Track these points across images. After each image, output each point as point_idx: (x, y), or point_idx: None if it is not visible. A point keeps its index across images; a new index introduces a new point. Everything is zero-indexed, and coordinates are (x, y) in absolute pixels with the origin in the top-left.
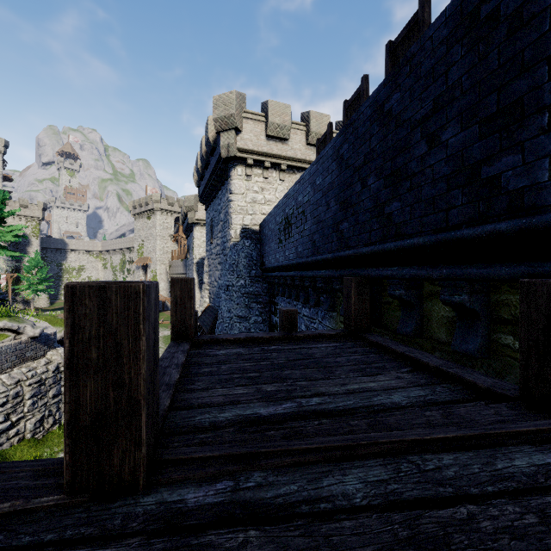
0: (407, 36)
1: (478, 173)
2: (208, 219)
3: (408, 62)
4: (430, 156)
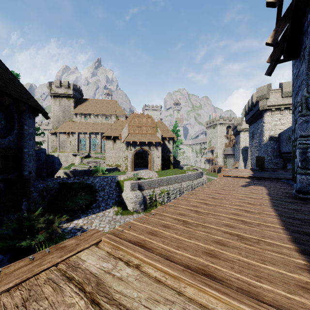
0: None
1: None
2: (250, 130)
3: None
4: None
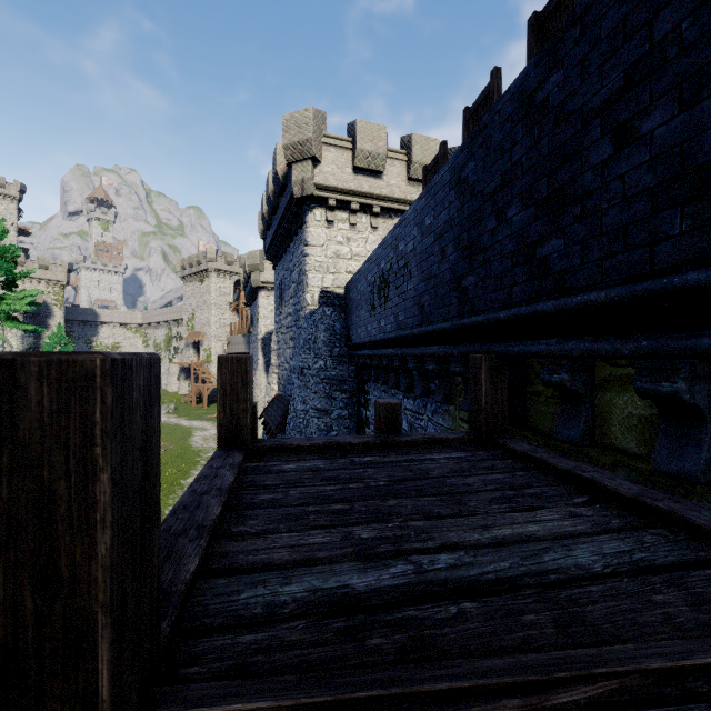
0: (563, 1)
1: None
2: (277, 280)
3: (578, 20)
4: (619, 160)
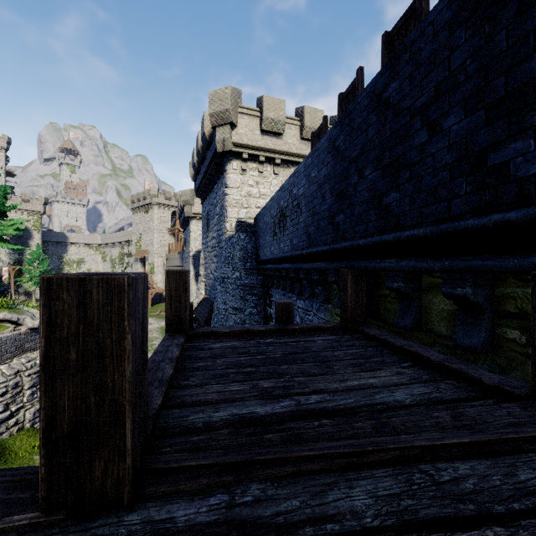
0: (404, 26)
1: (484, 160)
2: (204, 212)
3: (407, 49)
4: (431, 144)
